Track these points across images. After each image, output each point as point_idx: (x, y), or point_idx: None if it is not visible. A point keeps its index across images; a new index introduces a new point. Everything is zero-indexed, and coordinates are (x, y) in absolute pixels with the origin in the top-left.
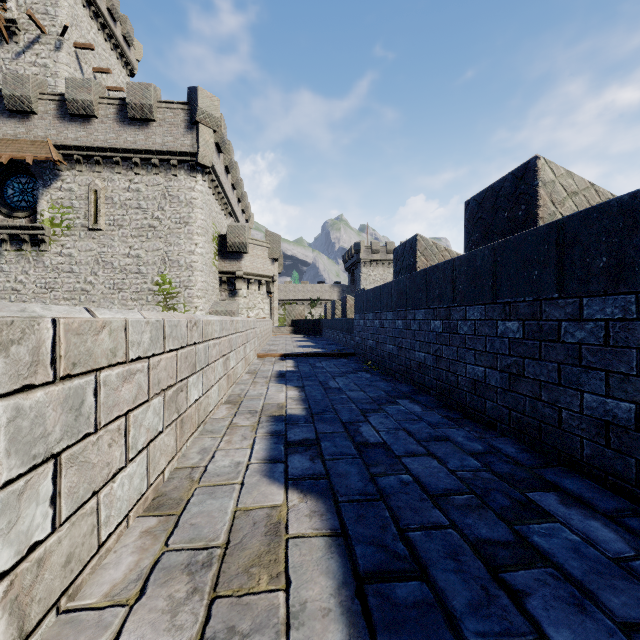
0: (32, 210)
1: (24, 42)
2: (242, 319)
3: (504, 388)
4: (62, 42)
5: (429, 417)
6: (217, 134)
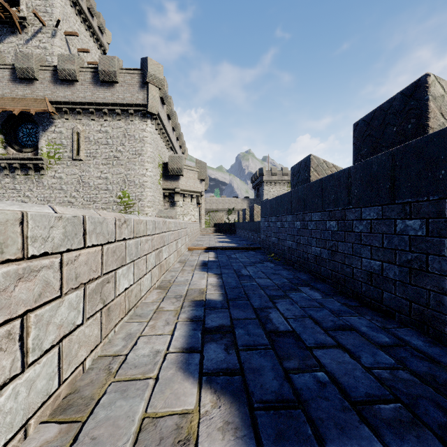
0: (35, 147)
1: (31, 32)
2: (174, 221)
3: (404, 281)
4: (56, 31)
5: (329, 304)
6: (161, 91)
